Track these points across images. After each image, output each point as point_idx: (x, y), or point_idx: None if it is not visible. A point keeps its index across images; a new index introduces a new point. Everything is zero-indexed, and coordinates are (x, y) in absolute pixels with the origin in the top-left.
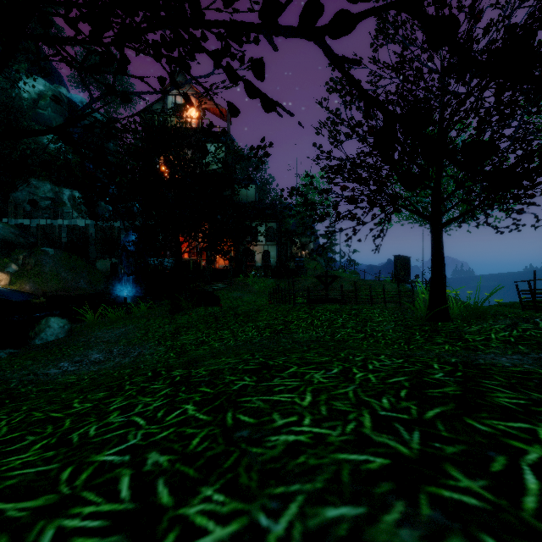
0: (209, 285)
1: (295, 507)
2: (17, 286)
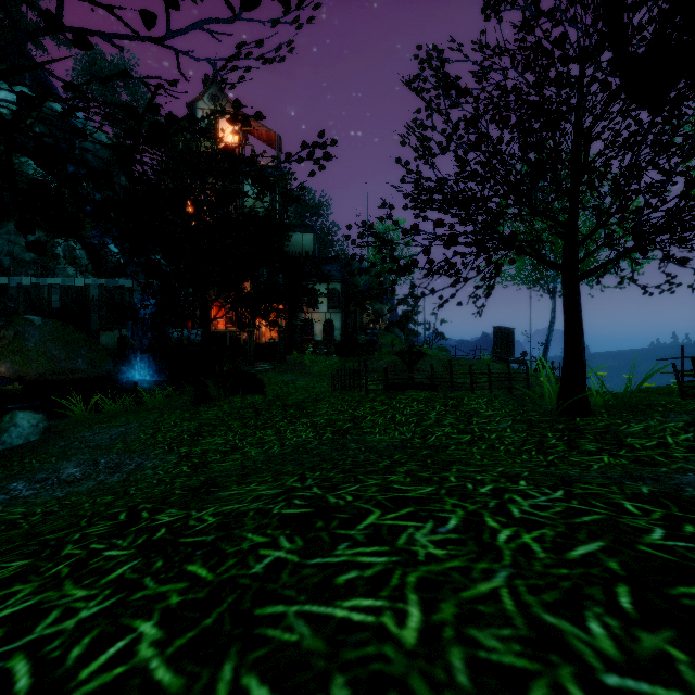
0: (252, 366)
1: None
2: None
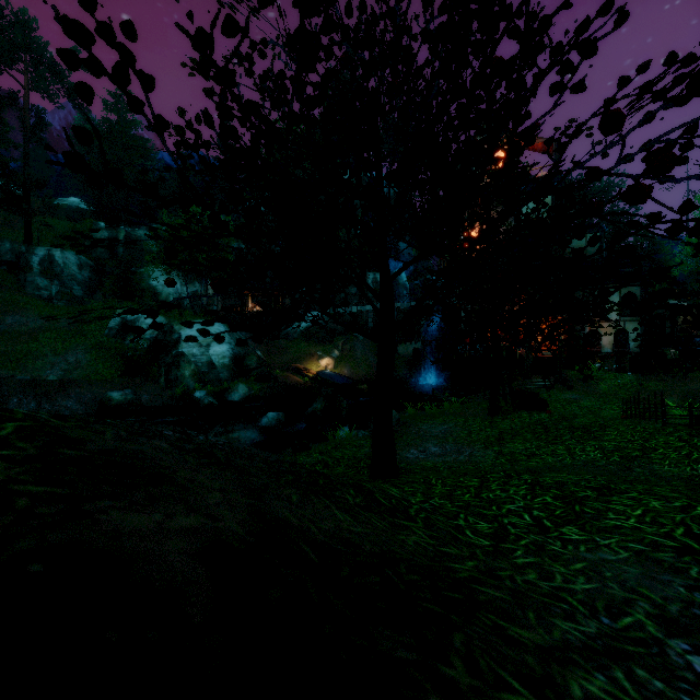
0: (529, 380)
1: (614, 540)
2: (338, 370)
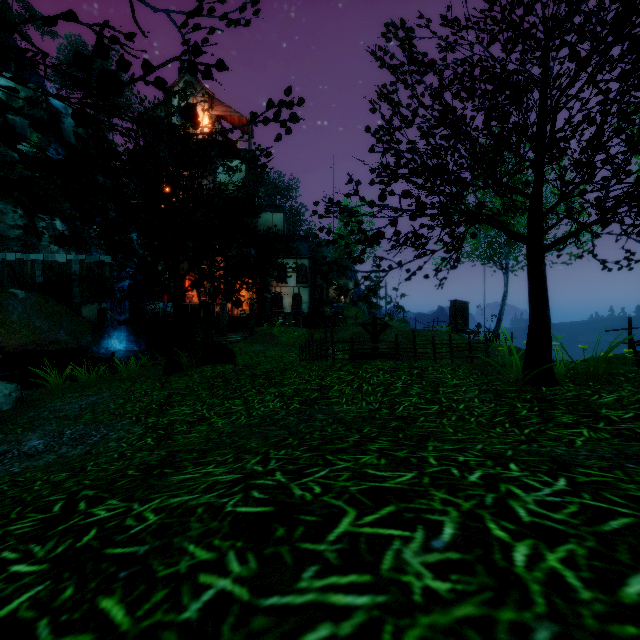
0: (224, 337)
1: None
2: None
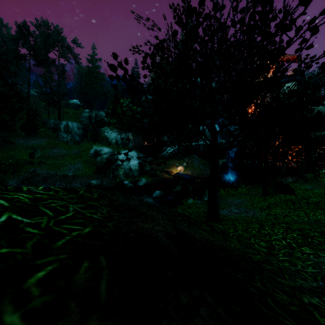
0: (284, 178)
1: None
2: (186, 172)
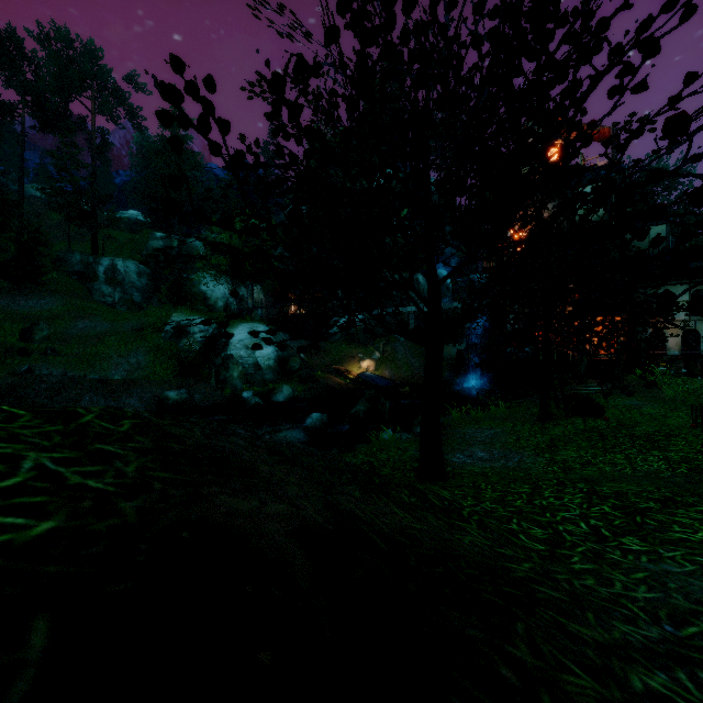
0: (583, 384)
1: (679, 553)
2: (379, 372)
